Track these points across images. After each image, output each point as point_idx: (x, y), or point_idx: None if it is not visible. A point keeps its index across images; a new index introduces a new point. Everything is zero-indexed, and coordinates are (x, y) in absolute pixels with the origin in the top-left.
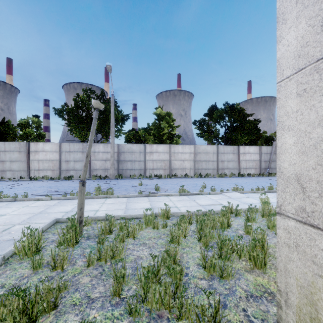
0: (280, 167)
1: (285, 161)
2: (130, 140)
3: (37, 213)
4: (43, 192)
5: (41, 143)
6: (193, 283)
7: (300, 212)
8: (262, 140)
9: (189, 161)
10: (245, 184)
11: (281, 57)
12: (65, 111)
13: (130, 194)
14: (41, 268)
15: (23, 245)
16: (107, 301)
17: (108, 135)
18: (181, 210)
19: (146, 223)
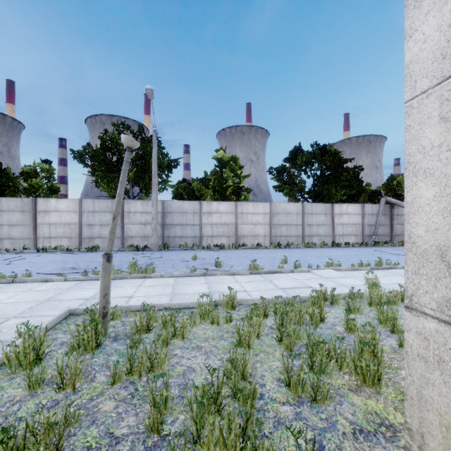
0: (410, 234)
1: (419, 226)
2: (180, 195)
3: (43, 301)
4: (54, 269)
5: (53, 200)
6: (271, 411)
7: (446, 307)
8: (365, 196)
9: (262, 225)
10: (342, 258)
11: (412, 61)
12: (88, 154)
13: (179, 272)
14: (42, 387)
15: (16, 350)
16: (140, 441)
17: (148, 188)
18: (252, 296)
19: (201, 316)
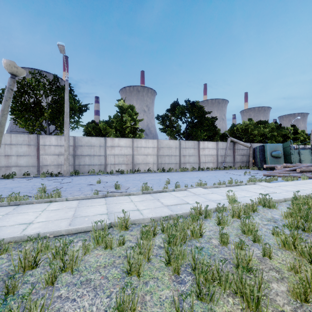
0: None
1: None
2: (89, 133)
3: None
4: None
5: None
6: None
7: None
8: (218, 136)
9: (152, 155)
10: (206, 179)
11: None
12: None
13: (83, 195)
14: None
15: None
16: None
17: (62, 126)
18: (144, 214)
19: (95, 242)
